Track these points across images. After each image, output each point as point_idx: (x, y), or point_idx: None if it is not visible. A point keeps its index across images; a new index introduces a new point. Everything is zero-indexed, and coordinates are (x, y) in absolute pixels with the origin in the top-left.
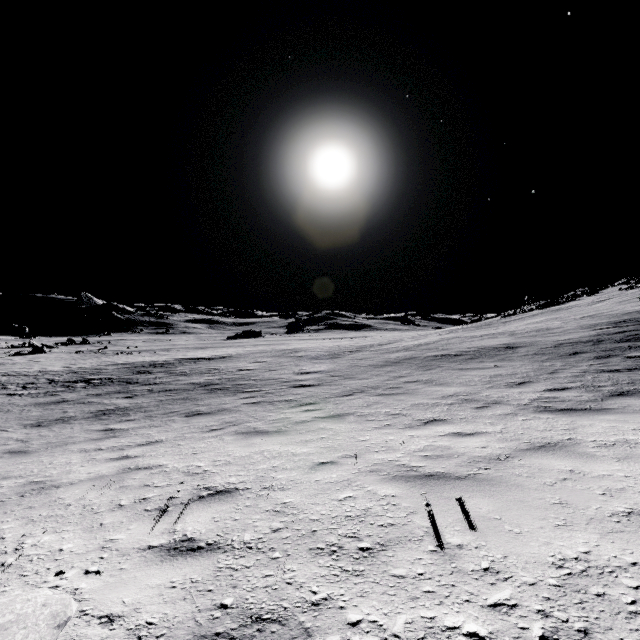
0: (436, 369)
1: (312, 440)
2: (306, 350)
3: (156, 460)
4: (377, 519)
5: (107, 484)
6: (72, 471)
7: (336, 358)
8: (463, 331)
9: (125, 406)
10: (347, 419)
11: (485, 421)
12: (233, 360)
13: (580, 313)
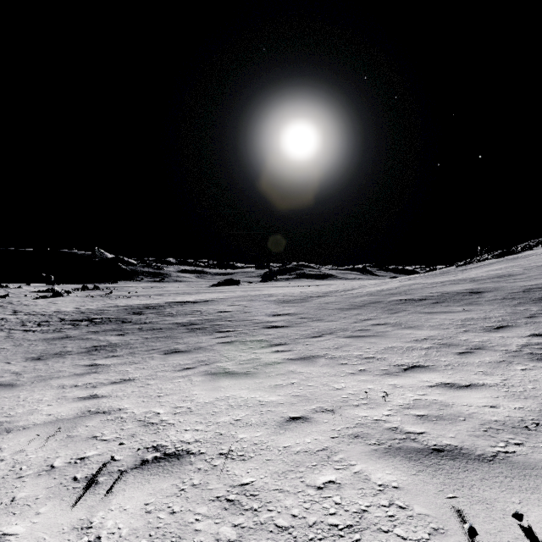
0: (402, 312)
1: (281, 385)
2: (277, 295)
3: (119, 402)
4: (381, 540)
5: (56, 432)
6: (36, 411)
7: (304, 302)
8: (422, 278)
9: (115, 343)
10: (318, 362)
11: (476, 369)
12: (214, 303)
13: (540, 261)
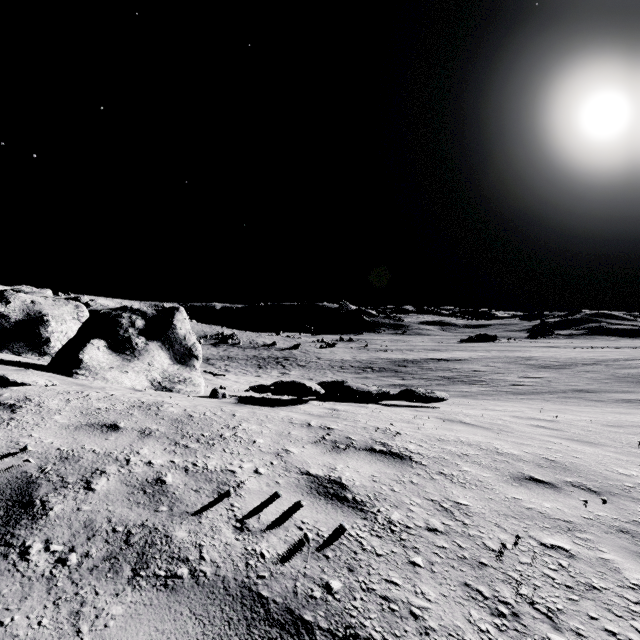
0: None
1: (509, 402)
2: (538, 359)
3: None
4: (515, 410)
5: None
6: None
7: (563, 369)
8: None
9: (403, 384)
10: (536, 400)
11: (619, 408)
12: (467, 363)
13: None
